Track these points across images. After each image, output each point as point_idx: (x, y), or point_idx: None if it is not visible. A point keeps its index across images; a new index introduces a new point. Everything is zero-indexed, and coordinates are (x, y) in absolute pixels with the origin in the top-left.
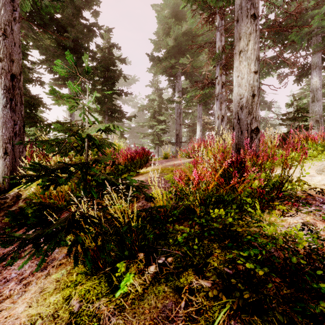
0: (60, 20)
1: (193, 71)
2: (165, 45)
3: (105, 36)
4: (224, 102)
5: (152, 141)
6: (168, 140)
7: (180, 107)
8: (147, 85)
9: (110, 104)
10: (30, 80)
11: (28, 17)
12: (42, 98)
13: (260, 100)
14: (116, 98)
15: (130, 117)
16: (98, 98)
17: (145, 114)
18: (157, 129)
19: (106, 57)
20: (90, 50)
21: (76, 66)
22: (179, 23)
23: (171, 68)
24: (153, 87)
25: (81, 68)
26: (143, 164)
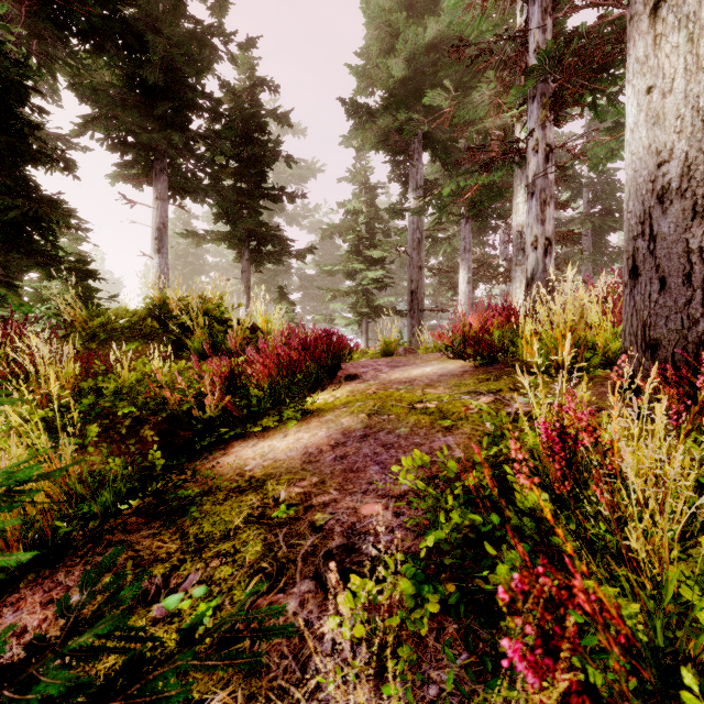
0: (131, 20)
1: (452, 140)
2: (385, 80)
3: (242, 61)
4: (553, 202)
5: (353, 309)
6: (390, 305)
7: (420, 227)
8: (342, 179)
9: (254, 221)
10: (36, 156)
11: (55, 14)
12: (61, 200)
13: (612, 206)
14: (267, 209)
15: (300, 252)
16: (227, 209)
17: (338, 247)
18: (364, 280)
19: (244, 110)
20: (206, 94)
21: (171, 131)
22: (418, 22)
23: (399, 134)
24: (355, 182)
25: (182, 136)
26: (325, 380)
